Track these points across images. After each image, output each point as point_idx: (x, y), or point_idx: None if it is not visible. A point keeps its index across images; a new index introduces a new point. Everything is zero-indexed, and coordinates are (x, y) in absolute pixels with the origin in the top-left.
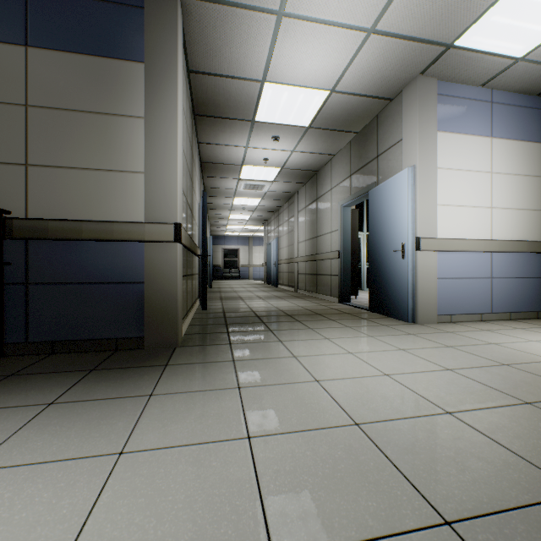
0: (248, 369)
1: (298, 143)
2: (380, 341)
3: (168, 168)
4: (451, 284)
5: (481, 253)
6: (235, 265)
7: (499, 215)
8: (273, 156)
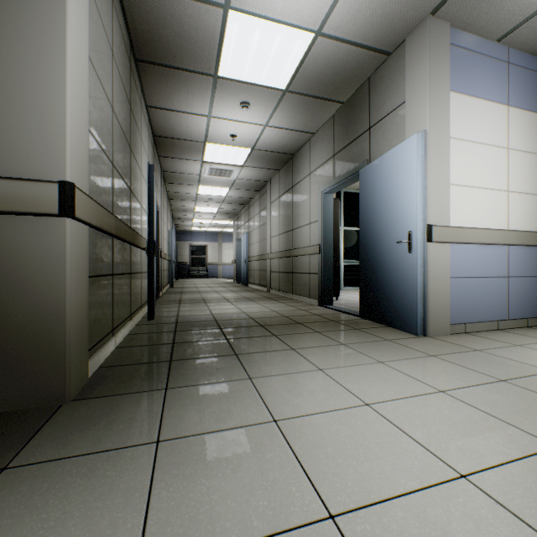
0: (179, 475)
1: (273, 114)
2: (399, 371)
3: (48, 83)
4: (465, 284)
5: (497, 246)
6: (203, 262)
7: (515, 200)
8: (242, 132)
